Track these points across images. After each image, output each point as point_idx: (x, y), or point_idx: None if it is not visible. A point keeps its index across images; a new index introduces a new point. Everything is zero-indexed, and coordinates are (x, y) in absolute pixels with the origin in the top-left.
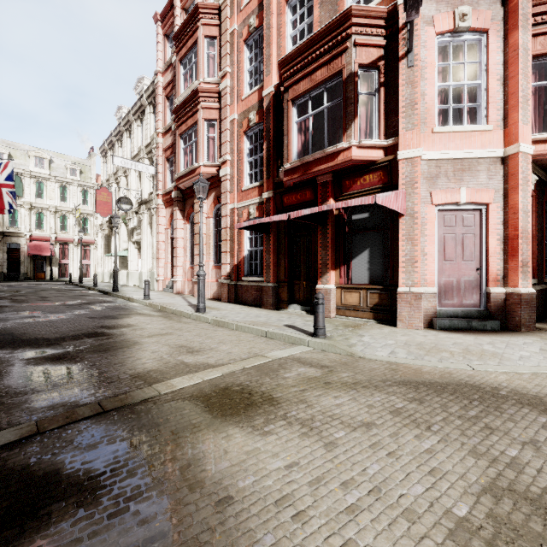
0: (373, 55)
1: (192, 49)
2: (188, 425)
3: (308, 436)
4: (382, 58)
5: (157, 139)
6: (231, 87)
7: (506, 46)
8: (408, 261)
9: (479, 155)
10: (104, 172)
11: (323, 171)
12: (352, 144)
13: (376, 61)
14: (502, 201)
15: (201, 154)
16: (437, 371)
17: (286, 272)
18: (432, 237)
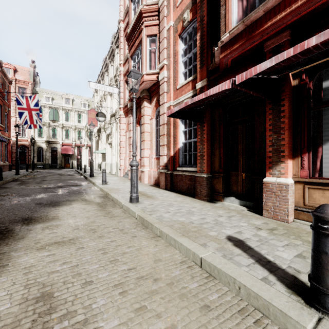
0: None
1: None
2: None
3: None
4: None
5: (120, 68)
6: (167, 0)
7: None
8: None
9: None
10: (97, 101)
11: (278, 25)
12: None
13: None
14: None
15: (144, 65)
16: None
17: (221, 162)
18: None
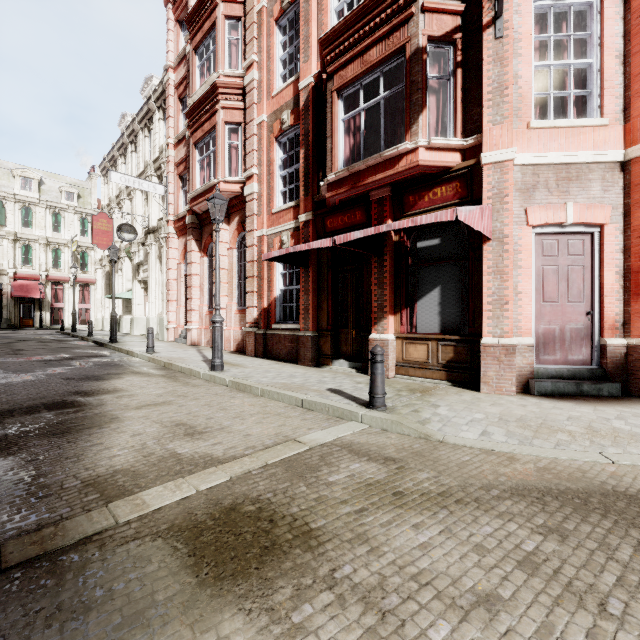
0: (446, 24)
1: (210, 33)
2: (146, 607)
3: (379, 639)
4: (459, 29)
5: (167, 151)
6: (258, 81)
7: (627, 12)
8: (496, 303)
9: (590, 158)
10: (105, 195)
11: (379, 183)
12: (419, 143)
13: (451, 34)
14: (622, 221)
15: (220, 167)
16: (560, 466)
17: (330, 317)
18: (527, 269)
